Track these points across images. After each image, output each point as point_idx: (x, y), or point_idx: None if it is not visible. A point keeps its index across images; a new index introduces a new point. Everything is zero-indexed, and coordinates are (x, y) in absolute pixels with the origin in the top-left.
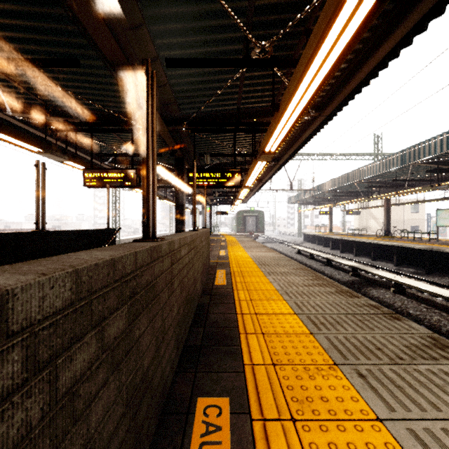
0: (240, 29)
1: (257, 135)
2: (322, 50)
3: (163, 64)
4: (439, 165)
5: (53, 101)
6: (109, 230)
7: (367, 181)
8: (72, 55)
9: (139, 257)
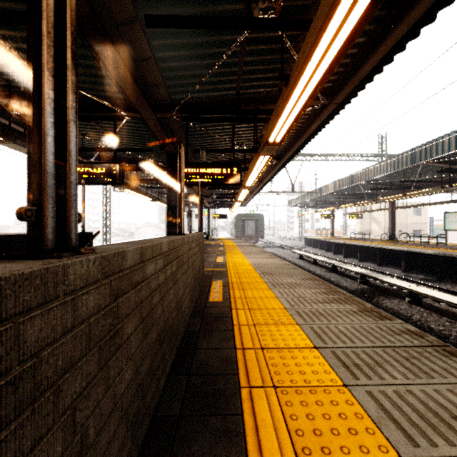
0: None
1: (259, 128)
2: None
3: (144, 29)
4: (451, 165)
5: (19, 81)
6: (85, 234)
7: (372, 182)
8: None
9: None
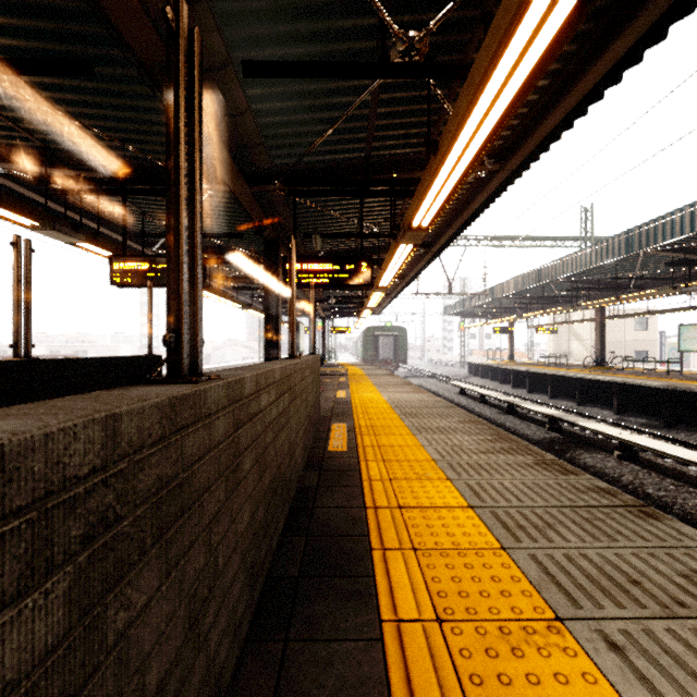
0: (372, 5)
1: (398, 203)
2: (523, 28)
3: (239, 75)
4: (686, 255)
5: (59, 142)
6: (152, 358)
7: (570, 280)
8: (83, 58)
9: (127, 427)
